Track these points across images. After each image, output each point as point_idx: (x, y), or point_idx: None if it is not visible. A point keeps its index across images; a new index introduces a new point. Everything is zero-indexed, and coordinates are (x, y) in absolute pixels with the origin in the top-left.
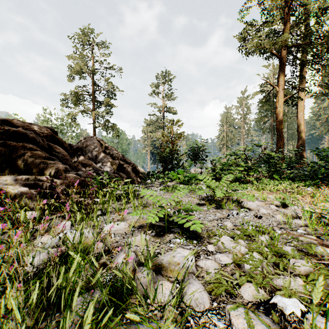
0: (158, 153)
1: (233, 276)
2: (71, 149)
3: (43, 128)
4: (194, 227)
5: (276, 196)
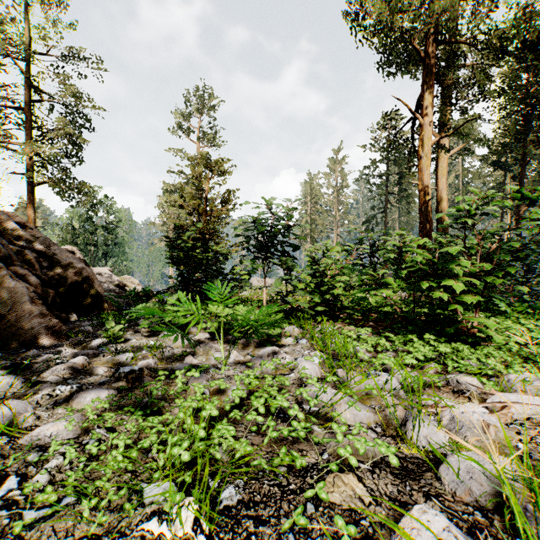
0: (170, 241)
1: None
2: None
3: None
4: None
5: None
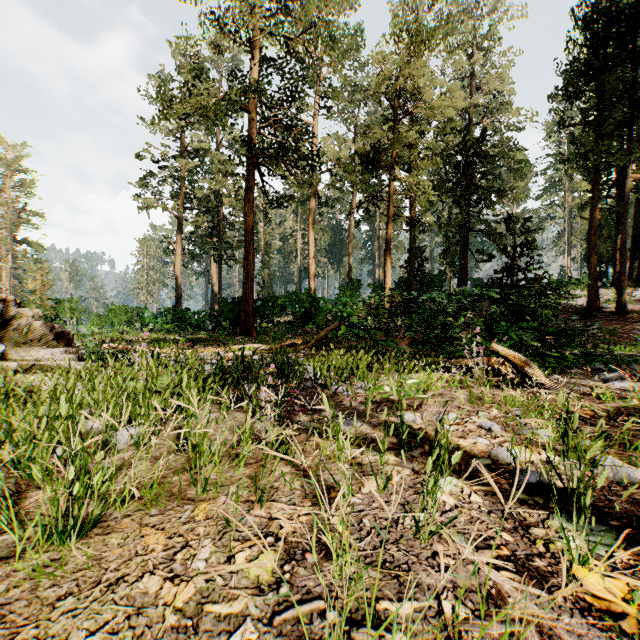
0: None
1: None
2: None
3: None
4: None
5: None
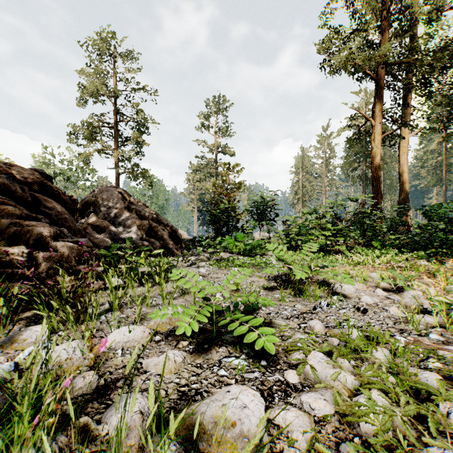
0: (208, 211)
1: (341, 447)
2: (74, 204)
3: (28, 170)
4: (262, 340)
5: (380, 273)
